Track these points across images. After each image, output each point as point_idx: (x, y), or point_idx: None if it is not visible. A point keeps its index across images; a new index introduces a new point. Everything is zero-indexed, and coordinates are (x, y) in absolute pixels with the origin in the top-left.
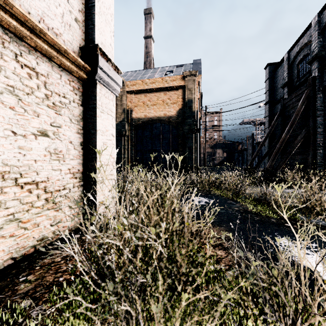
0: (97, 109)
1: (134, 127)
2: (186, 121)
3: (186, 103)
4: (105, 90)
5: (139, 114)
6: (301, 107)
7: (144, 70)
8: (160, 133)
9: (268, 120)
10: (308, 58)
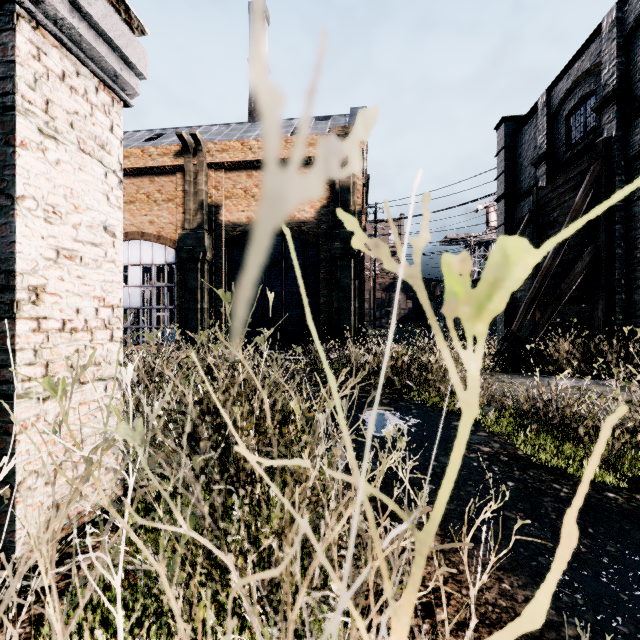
0: (18, 117)
1: (225, 243)
2: (337, 232)
3: (336, 194)
4: (66, 61)
5: (235, 216)
6: (582, 202)
7: (247, 124)
8: (281, 257)
9: (504, 233)
10: (592, 102)
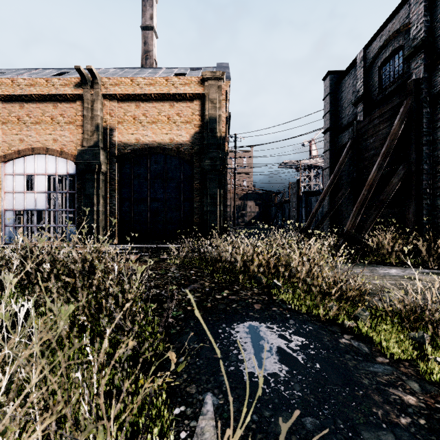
0: None
1: (117, 159)
2: (207, 152)
3: (206, 123)
4: None
5: (126, 137)
6: (399, 128)
7: (138, 69)
8: (163, 171)
9: (329, 156)
10: (400, 55)
